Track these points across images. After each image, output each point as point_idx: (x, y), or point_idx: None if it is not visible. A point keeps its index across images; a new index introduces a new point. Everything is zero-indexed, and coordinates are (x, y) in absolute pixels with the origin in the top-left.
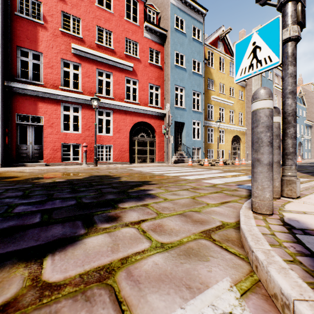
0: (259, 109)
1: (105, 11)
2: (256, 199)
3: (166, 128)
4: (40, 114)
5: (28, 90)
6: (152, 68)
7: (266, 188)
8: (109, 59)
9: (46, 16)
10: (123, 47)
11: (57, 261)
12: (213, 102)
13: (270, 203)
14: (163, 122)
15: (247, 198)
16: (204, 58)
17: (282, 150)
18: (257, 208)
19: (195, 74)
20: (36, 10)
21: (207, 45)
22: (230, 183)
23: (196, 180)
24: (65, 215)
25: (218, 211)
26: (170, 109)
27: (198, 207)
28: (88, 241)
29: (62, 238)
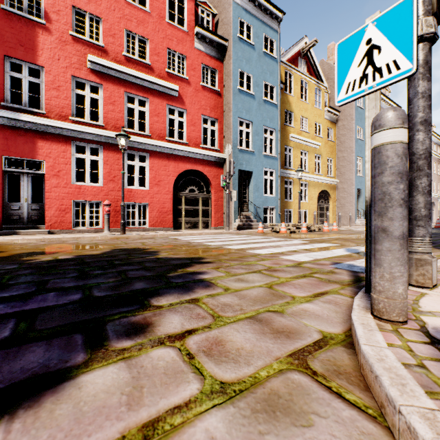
0: (386, 144)
1: (138, 8)
2: (381, 296)
3: (226, 180)
4: (41, 157)
5: (21, 121)
6: (207, 94)
7: (398, 277)
8: (144, 78)
9: (49, 12)
10: (164, 62)
11: (14, 435)
12: (292, 143)
13: (404, 303)
14: (221, 171)
15: (353, 287)
16: (280, 81)
17: (409, 213)
18: (383, 310)
19: (266, 103)
20: (34, 2)
21: (284, 63)
22: (322, 261)
23: (272, 255)
24: (58, 322)
25: (312, 311)
26: (232, 152)
27: (280, 303)
28: (87, 380)
29: (39, 375)
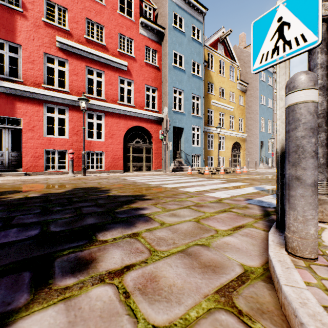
0: (300, 103)
1: (96, 2)
2: (295, 236)
3: (164, 134)
4: (19, 115)
5: (3, 87)
6: (149, 69)
7: (310, 219)
8: (100, 55)
9: (26, 3)
10: (116, 44)
11: None
12: (213, 107)
13: (315, 242)
14: (160, 127)
15: (264, 220)
16: (204, 60)
17: None
18: (296, 248)
19: (194, 77)
20: None
21: (207, 47)
22: (237, 197)
23: (198, 193)
24: (12, 258)
25: (233, 244)
26: (168, 113)
27: (206, 237)
28: (23, 327)
29: None
